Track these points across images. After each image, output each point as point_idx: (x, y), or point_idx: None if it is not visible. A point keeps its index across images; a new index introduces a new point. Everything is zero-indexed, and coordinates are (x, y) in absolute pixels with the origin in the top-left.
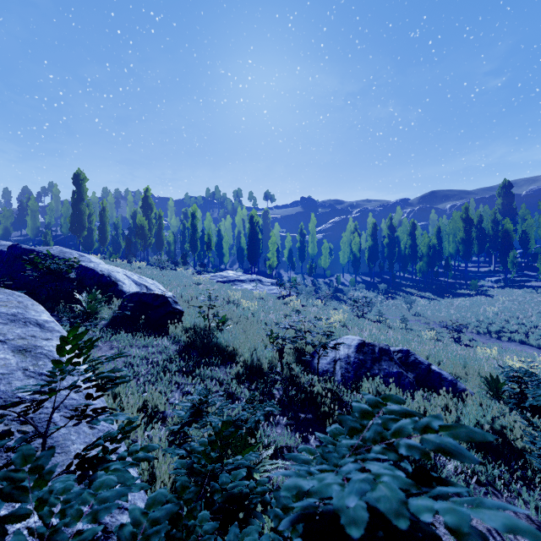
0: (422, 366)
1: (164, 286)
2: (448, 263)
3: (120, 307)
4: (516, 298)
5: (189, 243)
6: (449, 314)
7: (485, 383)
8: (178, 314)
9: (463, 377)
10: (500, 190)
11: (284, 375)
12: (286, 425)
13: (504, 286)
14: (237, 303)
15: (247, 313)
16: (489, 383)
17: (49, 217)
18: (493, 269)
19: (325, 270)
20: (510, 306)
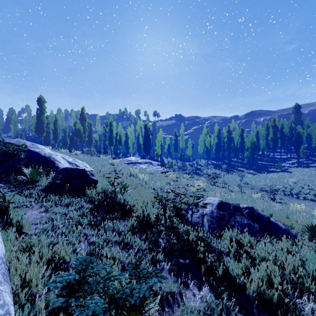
0: (263, 219)
1: (90, 165)
2: (263, 152)
3: (54, 177)
4: (305, 173)
5: (108, 140)
6: (266, 183)
7: (306, 230)
8: (94, 183)
9: (289, 225)
10: (293, 109)
11: (167, 226)
12: (169, 270)
13: (297, 166)
14: (136, 176)
15: (141, 182)
16: (311, 230)
17: (24, 125)
18: (289, 156)
19: (189, 157)
20: (303, 178)
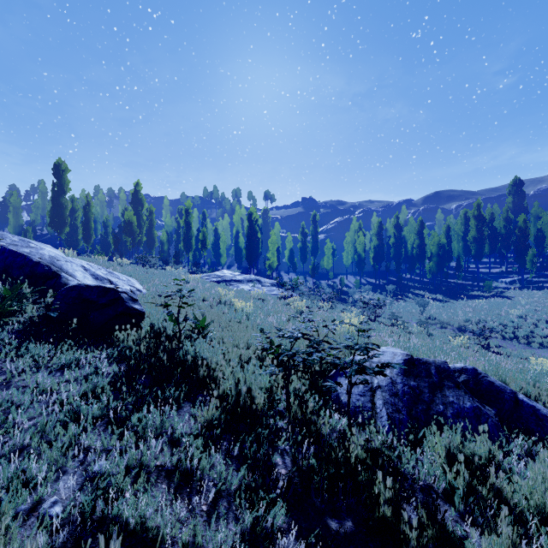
0: (503, 395)
1: (142, 283)
2: (460, 263)
3: (50, 306)
4: (537, 300)
5: (183, 241)
6: (467, 318)
7: None
8: (136, 317)
9: None
10: (510, 188)
11: (292, 418)
12: None
13: (520, 287)
14: (230, 304)
15: (239, 315)
16: None
17: (34, 215)
18: (505, 270)
19: (327, 271)
20: (534, 308)
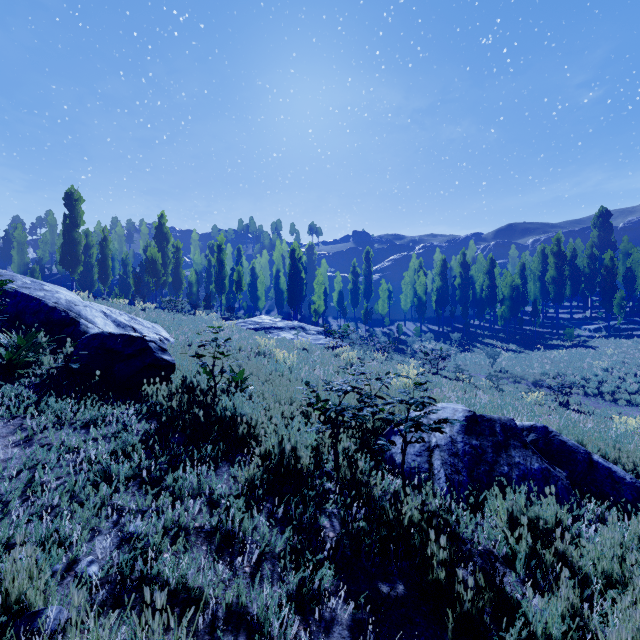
0: (576, 456)
1: (169, 331)
2: (536, 307)
3: (70, 357)
4: (626, 350)
5: (215, 282)
6: (544, 371)
7: None
8: (166, 369)
9: (631, 470)
10: (595, 220)
11: (340, 479)
12: (351, 627)
13: (606, 335)
14: (270, 355)
15: (281, 367)
16: None
17: (42, 252)
18: (589, 315)
19: (383, 317)
20: (622, 360)
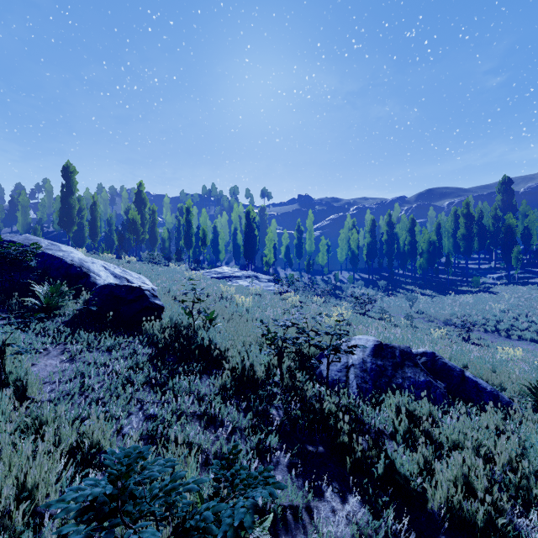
0: (453, 373)
1: (151, 280)
2: (449, 259)
3: (87, 301)
4: (521, 295)
5: (184, 238)
6: (453, 312)
7: (527, 393)
8: (157, 310)
9: (498, 385)
10: (499, 186)
11: (284, 387)
12: (289, 466)
13: (506, 282)
14: (231, 299)
15: (240, 309)
16: (536, 393)
17: (41, 213)
18: (493, 266)
19: (322, 267)
20: (517, 303)
